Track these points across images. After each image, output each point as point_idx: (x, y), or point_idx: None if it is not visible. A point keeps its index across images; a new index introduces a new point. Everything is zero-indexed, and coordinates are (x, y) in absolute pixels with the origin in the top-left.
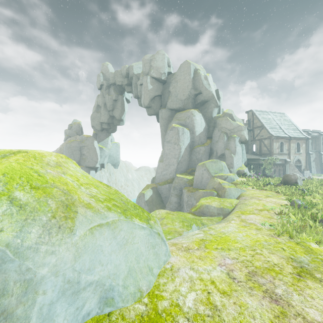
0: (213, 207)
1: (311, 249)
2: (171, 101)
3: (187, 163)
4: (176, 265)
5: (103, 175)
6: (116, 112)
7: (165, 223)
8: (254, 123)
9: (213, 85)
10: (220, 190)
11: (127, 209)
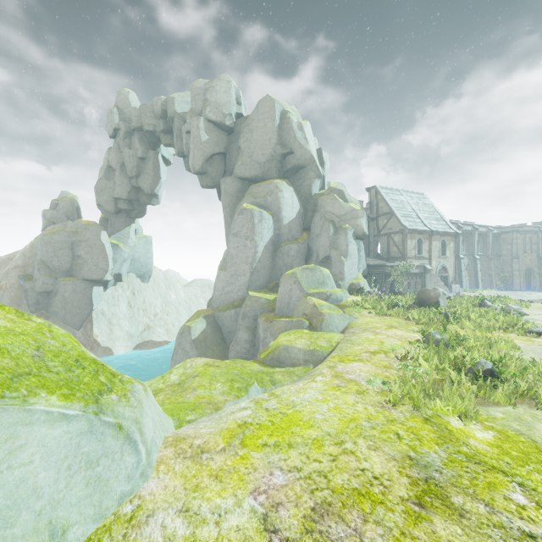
0: (298, 348)
1: (450, 432)
2: (241, 163)
3: (269, 273)
4: (150, 502)
5: (119, 296)
6: (144, 181)
7: (195, 387)
8: (379, 208)
9: (313, 141)
10: (315, 318)
11: (35, 370)
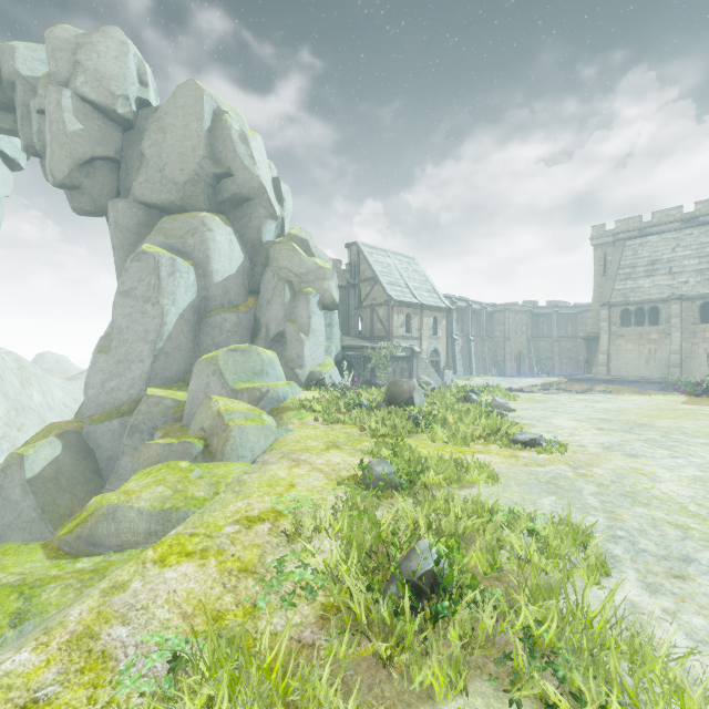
0: (138, 510)
1: None
2: (145, 180)
3: (189, 357)
4: None
5: None
6: None
7: None
8: (361, 272)
9: (266, 164)
10: (216, 435)
11: None
